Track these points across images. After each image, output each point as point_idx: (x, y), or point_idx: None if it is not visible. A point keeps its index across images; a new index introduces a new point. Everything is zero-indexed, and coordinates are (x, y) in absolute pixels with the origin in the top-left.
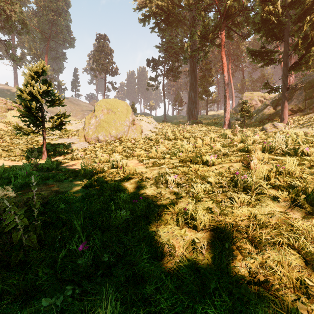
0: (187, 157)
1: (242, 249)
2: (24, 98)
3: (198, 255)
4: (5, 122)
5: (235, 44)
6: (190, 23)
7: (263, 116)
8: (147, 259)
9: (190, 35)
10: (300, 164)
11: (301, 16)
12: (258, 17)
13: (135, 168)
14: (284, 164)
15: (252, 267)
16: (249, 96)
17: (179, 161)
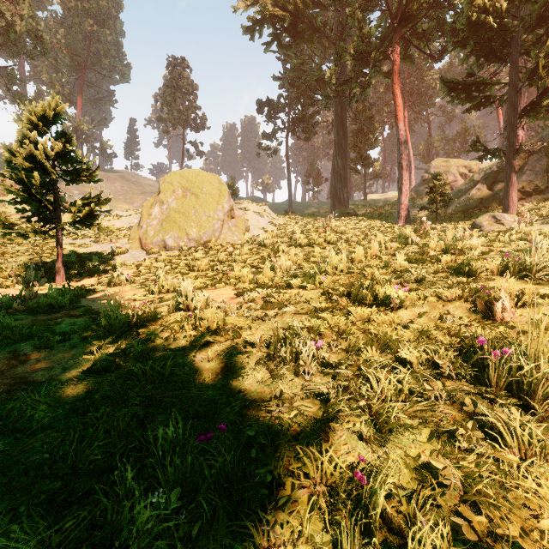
0: (338, 286)
1: None
2: (18, 166)
3: None
4: None
5: (415, 74)
6: (335, 35)
7: (469, 202)
8: None
9: (335, 54)
10: None
11: (543, 17)
12: (461, 20)
13: (223, 315)
14: None
15: None
16: (442, 166)
17: (321, 295)
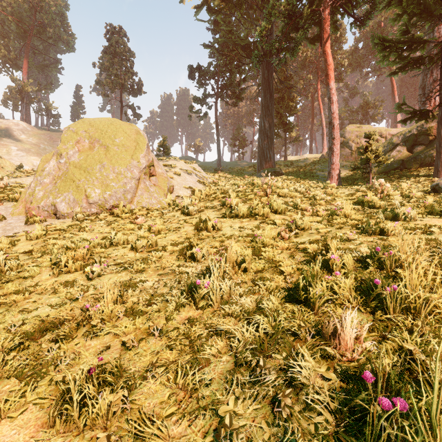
0: None
1: None
2: None
3: None
4: None
5: None
6: (262, 2)
7: (391, 163)
8: None
9: (265, 13)
10: None
11: None
12: None
13: None
14: None
15: None
16: (355, 131)
17: None
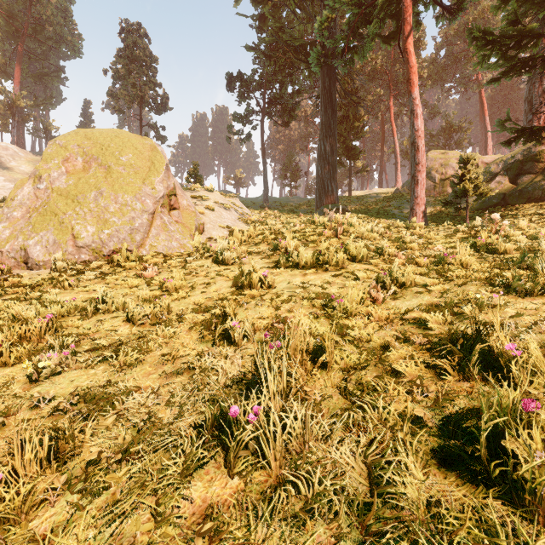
0: None
1: None
2: None
3: None
4: None
5: (402, 61)
6: None
7: (489, 198)
8: None
9: None
10: None
11: None
12: None
13: None
14: None
15: None
16: (439, 158)
17: None
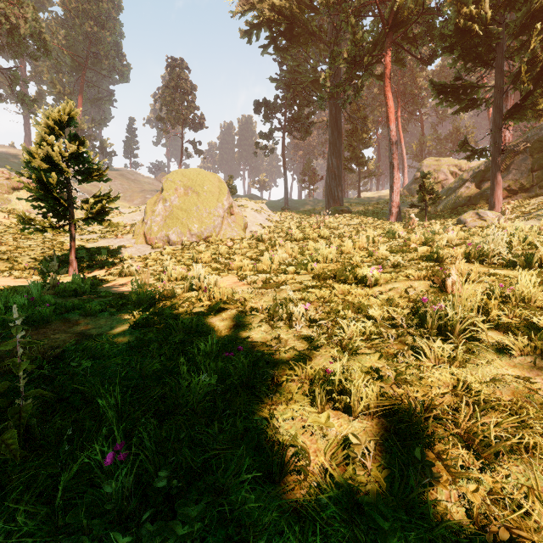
0: (327, 271)
1: (449, 459)
2: (37, 166)
3: (357, 471)
4: (7, 211)
5: (408, 76)
6: (329, 38)
7: (458, 200)
8: (251, 479)
9: (329, 57)
10: (540, 283)
11: (526, 24)
12: (449, 26)
13: (232, 291)
14: (512, 282)
15: (476, 501)
16: (433, 165)
17: (312, 278)
